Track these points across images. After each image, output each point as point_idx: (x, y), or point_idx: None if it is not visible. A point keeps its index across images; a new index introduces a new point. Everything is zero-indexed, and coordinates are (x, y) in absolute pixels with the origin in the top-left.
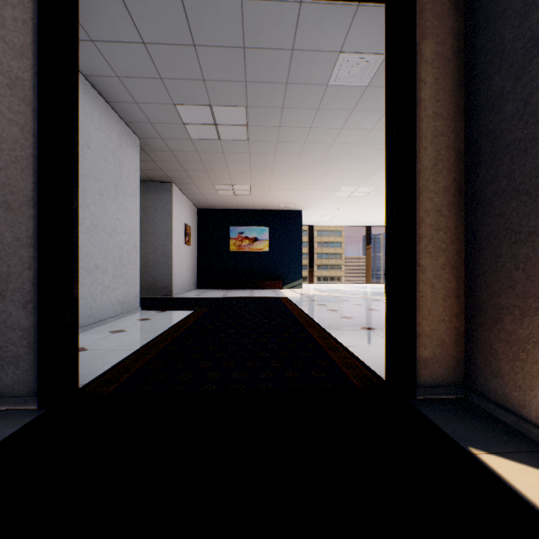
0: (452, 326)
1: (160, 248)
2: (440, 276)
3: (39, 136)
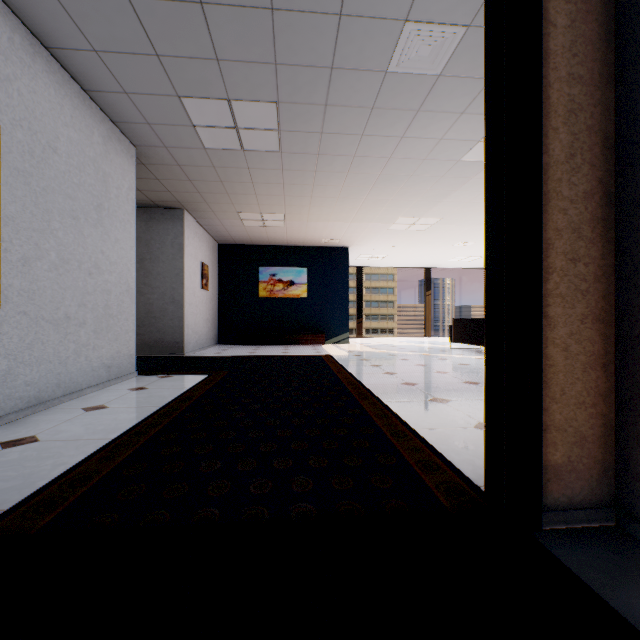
0: (597, 412)
1: (168, 292)
2: (578, 334)
3: None
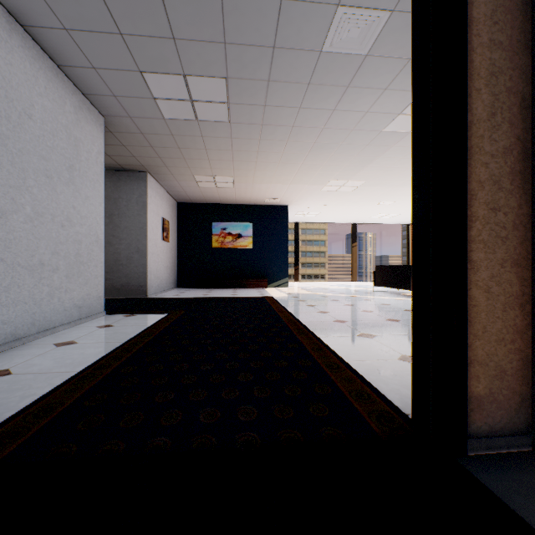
0: (515, 348)
1: (133, 243)
2: (498, 276)
3: None
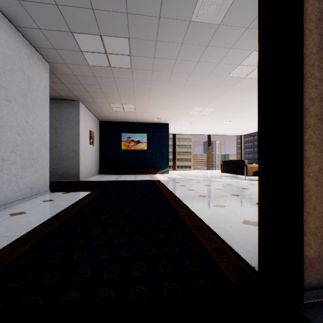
0: None
1: (70, 146)
2: None
3: None
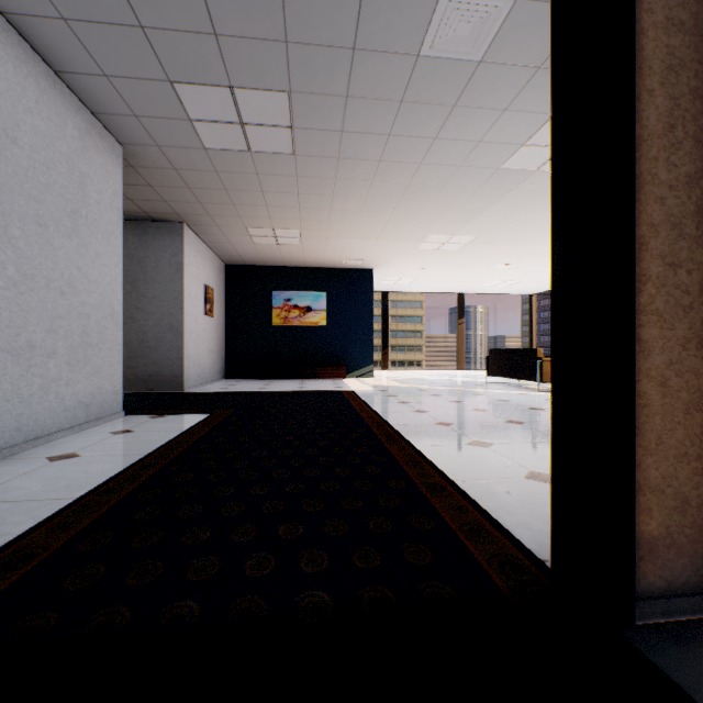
0: (702, 467)
1: (165, 319)
2: (678, 363)
3: None
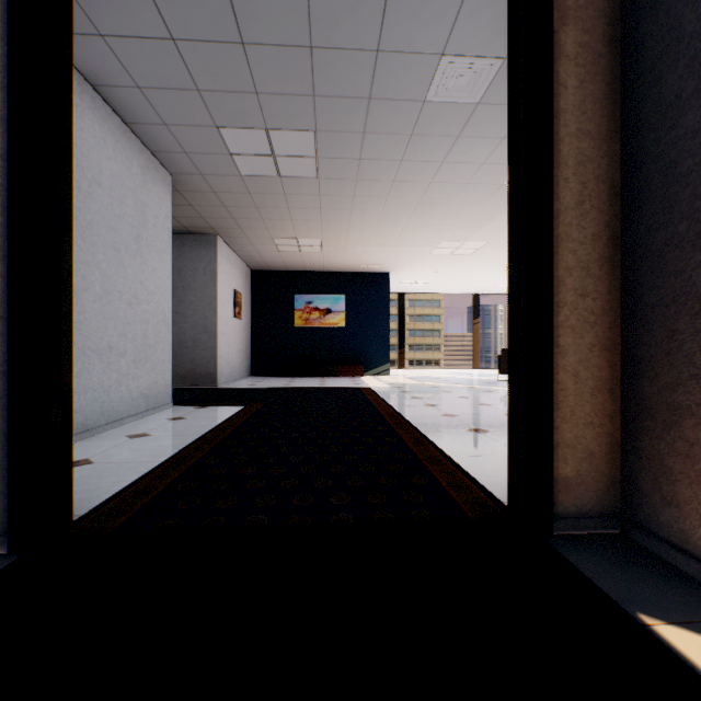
0: (604, 431)
1: (201, 322)
2: (586, 361)
3: (9, 158)
